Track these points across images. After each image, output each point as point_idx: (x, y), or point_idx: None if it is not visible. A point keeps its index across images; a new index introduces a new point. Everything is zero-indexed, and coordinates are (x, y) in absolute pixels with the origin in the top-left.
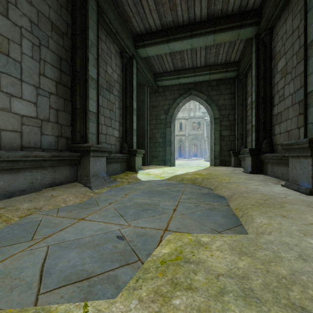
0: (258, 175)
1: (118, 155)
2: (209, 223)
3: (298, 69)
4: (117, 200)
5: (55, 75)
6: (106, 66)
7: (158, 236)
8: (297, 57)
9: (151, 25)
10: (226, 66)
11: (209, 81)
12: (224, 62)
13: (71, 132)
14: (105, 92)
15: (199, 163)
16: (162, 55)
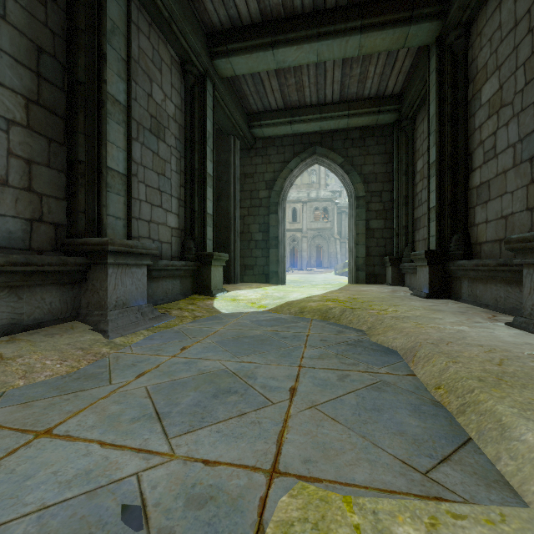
0: (444, 301)
1: (174, 263)
2: (386, 438)
3: (529, 94)
4: (159, 364)
5: (25, 82)
6: (151, 85)
7: (253, 502)
8: (527, 71)
9: (242, 11)
10: (378, 102)
11: (347, 131)
12: (374, 94)
13: (67, 212)
14: (149, 136)
15: (328, 278)
16: (262, 76)
